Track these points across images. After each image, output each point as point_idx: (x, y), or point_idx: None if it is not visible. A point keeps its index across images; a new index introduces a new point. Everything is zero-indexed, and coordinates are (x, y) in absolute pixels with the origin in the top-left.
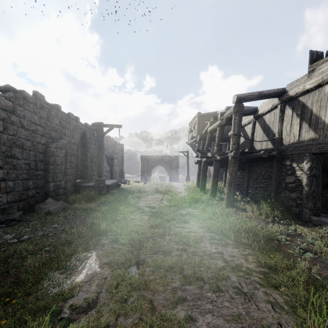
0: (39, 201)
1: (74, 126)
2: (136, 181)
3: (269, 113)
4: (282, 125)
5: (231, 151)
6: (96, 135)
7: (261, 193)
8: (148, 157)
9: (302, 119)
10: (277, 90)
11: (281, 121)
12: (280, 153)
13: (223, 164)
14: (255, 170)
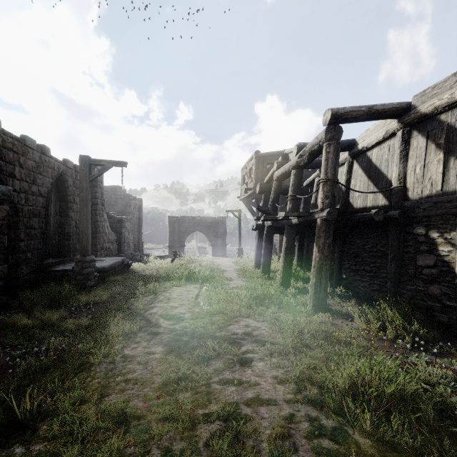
0: None
1: (37, 163)
2: (161, 256)
3: (378, 146)
4: (405, 165)
5: (322, 210)
6: None
7: (365, 281)
8: (180, 219)
9: (448, 153)
10: (396, 105)
11: (403, 159)
12: (404, 213)
13: (297, 231)
14: (353, 242)
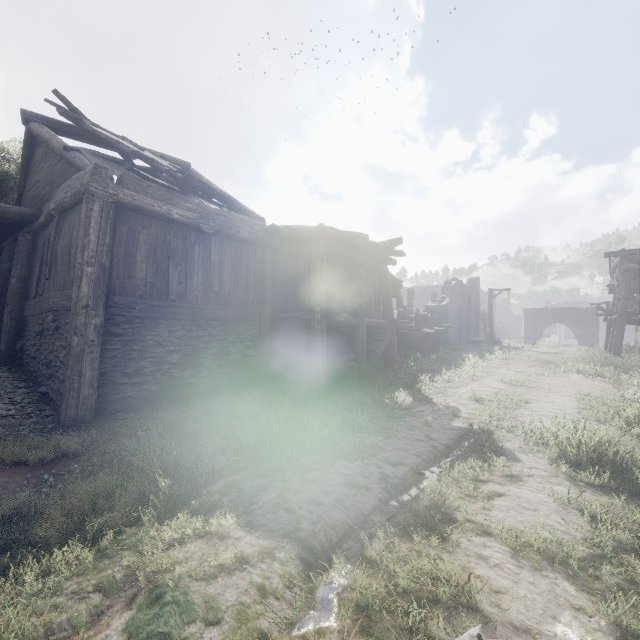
0: (457, 344)
1: (466, 291)
2: None
3: None
4: None
5: (618, 312)
6: (474, 292)
7: None
8: (536, 311)
9: None
10: None
11: None
12: None
13: None
14: None
